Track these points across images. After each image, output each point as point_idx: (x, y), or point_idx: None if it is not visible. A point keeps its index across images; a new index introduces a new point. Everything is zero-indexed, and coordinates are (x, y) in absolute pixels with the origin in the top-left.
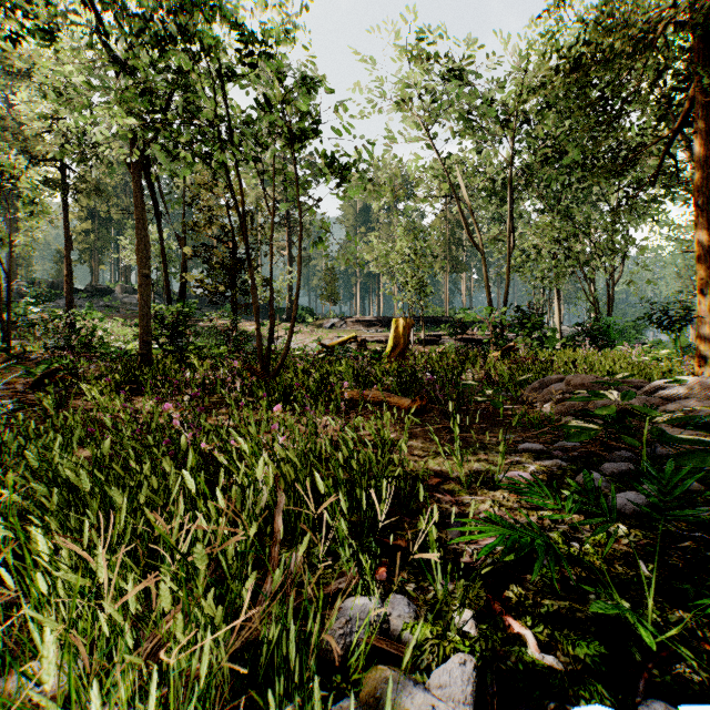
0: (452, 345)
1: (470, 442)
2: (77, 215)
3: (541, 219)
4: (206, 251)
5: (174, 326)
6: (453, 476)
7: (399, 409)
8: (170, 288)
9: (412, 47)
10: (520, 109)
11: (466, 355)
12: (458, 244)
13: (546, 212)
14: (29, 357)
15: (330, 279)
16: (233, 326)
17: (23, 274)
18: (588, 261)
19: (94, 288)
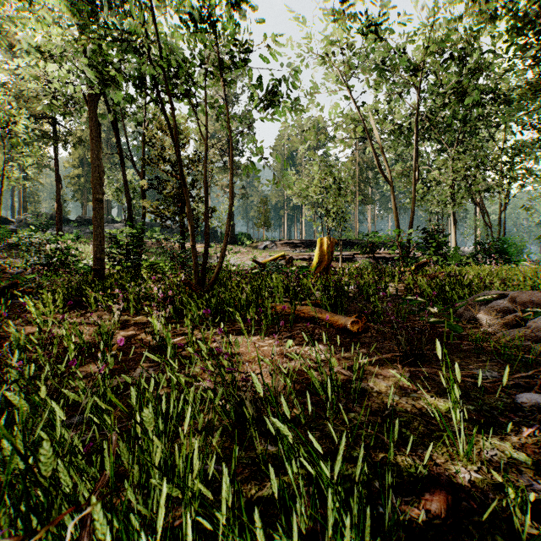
0: (366, 262)
1: (439, 383)
2: (65, 161)
3: (438, 158)
4: (159, 183)
5: (131, 246)
6: (464, 481)
7: (332, 327)
8: (131, 215)
9: (332, 10)
10: (424, 62)
11: (382, 270)
12: (366, 182)
13: (441, 152)
14: (14, 272)
15: (263, 210)
16: (181, 246)
17: (33, 209)
18: (485, 189)
19: (83, 219)
